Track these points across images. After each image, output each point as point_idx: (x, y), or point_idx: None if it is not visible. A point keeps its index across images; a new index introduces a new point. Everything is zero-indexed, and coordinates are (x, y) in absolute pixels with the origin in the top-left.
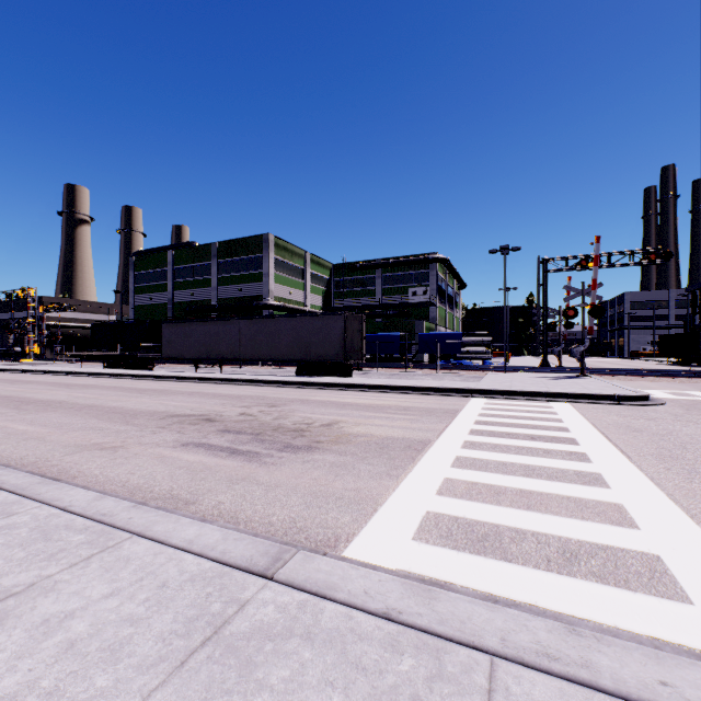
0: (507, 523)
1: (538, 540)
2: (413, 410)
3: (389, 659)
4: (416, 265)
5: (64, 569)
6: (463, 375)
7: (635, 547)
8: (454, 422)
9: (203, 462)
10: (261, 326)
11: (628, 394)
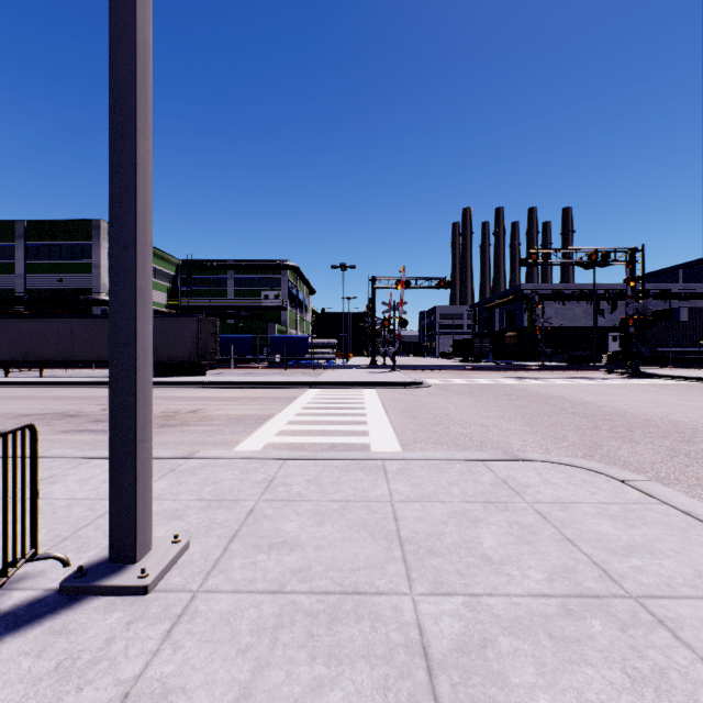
0: (310, 441)
1: (322, 445)
2: (263, 398)
3: (248, 465)
4: (269, 270)
5: (65, 470)
6: (309, 372)
7: (363, 441)
8: (293, 403)
9: (95, 439)
10: (101, 326)
11: (410, 381)
